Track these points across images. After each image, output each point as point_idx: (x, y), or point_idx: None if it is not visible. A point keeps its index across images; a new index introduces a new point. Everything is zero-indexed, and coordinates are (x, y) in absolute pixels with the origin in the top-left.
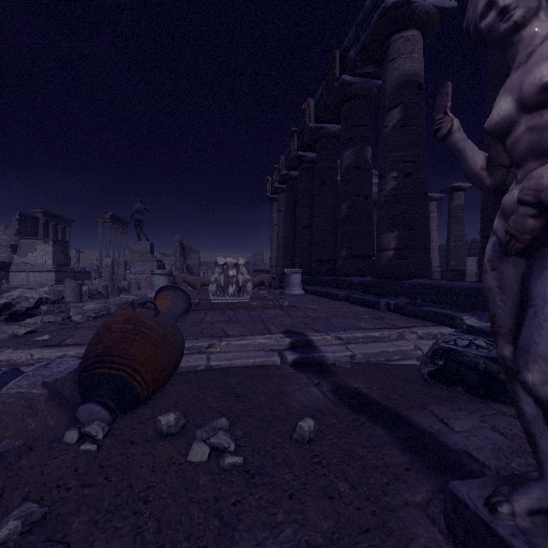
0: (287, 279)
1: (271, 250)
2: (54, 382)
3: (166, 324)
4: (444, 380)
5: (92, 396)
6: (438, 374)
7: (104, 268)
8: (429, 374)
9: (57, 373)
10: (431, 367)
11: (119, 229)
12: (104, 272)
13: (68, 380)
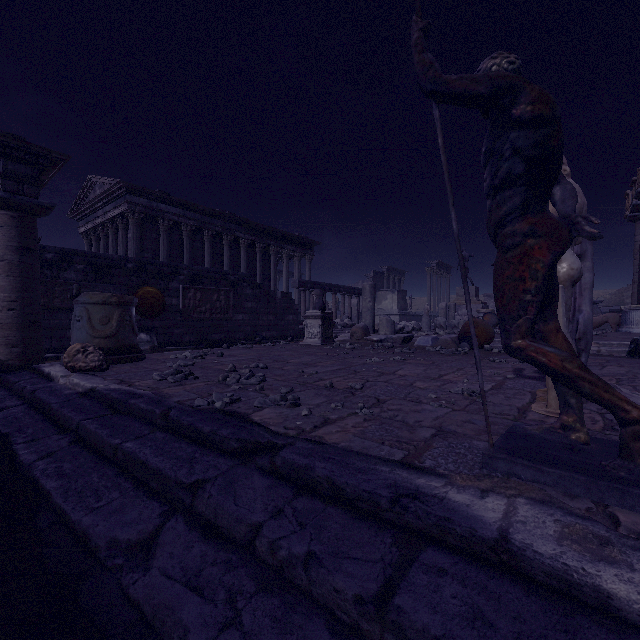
0: (623, 316)
1: (633, 283)
2: (452, 338)
3: (487, 324)
4: (633, 355)
5: (464, 341)
6: (631, 352)
7: (440, 310)
8: (627, 353)
9: (452, 336)
10: (628, 349)
11: (443, 274)
12: (440, 313)
13: (455, 338)
